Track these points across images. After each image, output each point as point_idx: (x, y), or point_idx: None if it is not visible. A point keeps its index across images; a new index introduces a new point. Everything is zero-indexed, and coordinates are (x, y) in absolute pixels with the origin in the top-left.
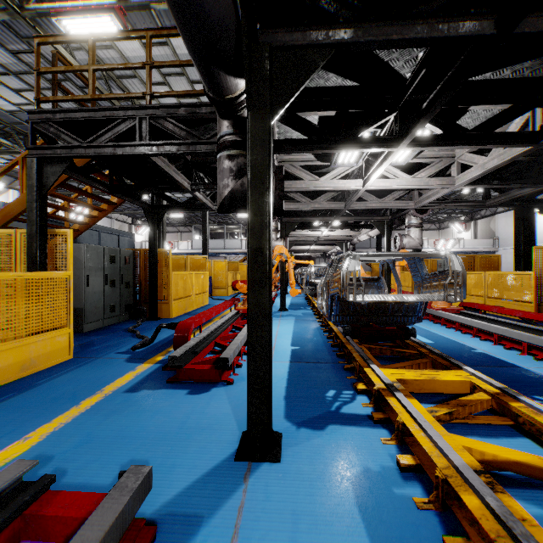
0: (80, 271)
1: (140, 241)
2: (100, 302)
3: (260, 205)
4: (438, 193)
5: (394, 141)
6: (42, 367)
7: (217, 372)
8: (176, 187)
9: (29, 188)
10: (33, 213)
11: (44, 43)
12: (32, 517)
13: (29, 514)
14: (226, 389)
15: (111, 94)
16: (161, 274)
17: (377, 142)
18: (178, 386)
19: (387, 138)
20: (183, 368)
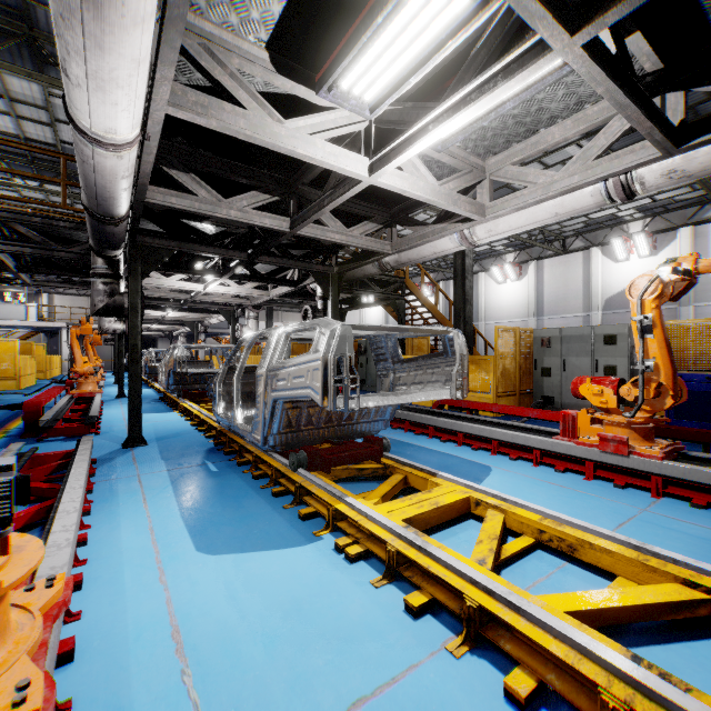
0: None
1: None
2: None
3: (136, 323)
4: (263, 298)
5: (220, 273)
6: None
7: (87, 427)
8: None
9: None
10: None
11: None
12: (38, 457)
13: (36, 457)
14: (97, 437)
15: None
16: None
17: (208, 273)
18: (51, 441)
19: (215, 271)
20: (55, 428)
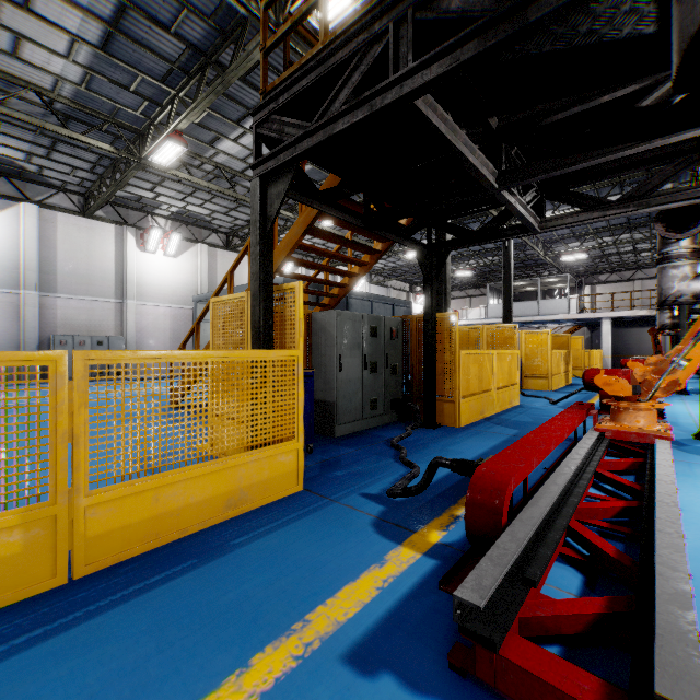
0: (331, 350)
1: (419, 312)
2: (357, 394)
3: None
4: None
5: None
6: (256, 504)
7: None
8: (467, 189)
9: (251, 226)
10: (255, 262)
11: (270, 4)
12: None
13: None
14: None
15: (349, 19)
16: (442, 354)
17: None
18: None
19: None
20: (499, 653)
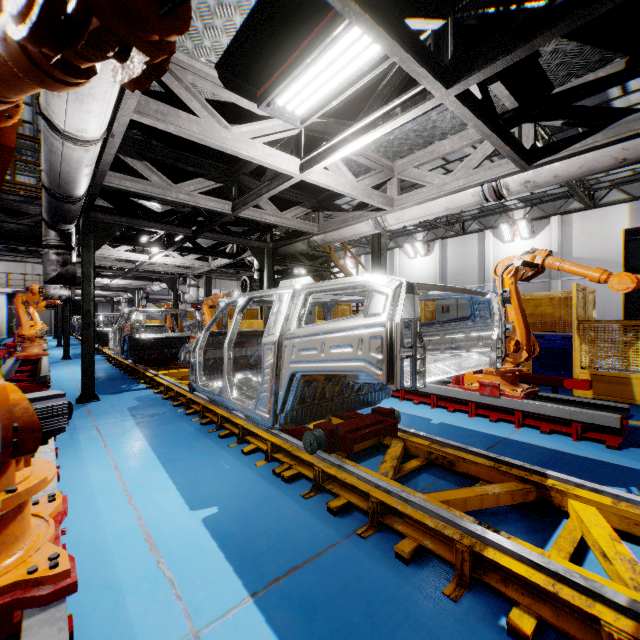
0: None
1: None
2: None
3: (89, 291)
4: (204, 268)
5: (165, 246)
6: None
7: (39, 386)
8: None
9: None
10: None
11: None
12: None
13: None
14: None
15: None
16: None
17: (155, 245)
18: None
19: (161, 244)
20: None
